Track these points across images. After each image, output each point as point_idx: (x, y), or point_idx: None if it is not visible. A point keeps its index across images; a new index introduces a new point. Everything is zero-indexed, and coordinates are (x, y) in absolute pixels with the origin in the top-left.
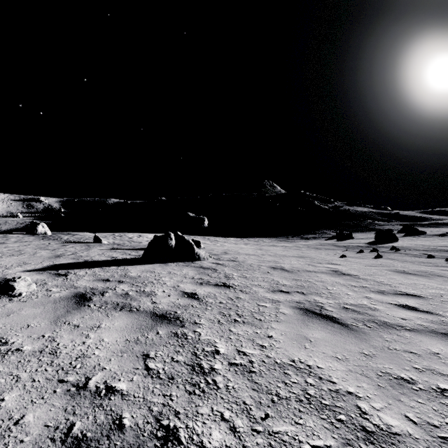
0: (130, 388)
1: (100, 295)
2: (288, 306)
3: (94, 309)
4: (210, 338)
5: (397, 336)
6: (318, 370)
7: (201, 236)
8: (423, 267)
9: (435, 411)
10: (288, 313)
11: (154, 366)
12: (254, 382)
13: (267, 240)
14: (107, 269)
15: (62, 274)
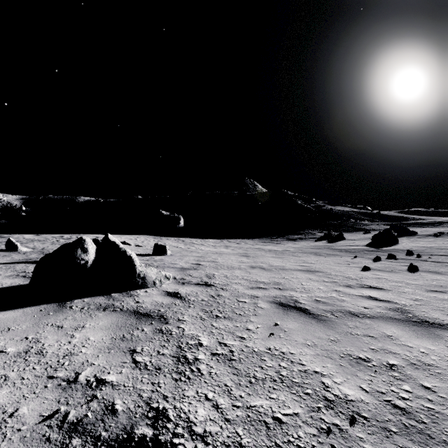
0: None
1: None
2: None
3: None
4: None
5: None
6: None
7: (175, 238)
8: None
9: None
10: None
11: None
12: None
13: (250, 241)
14: None
15: None
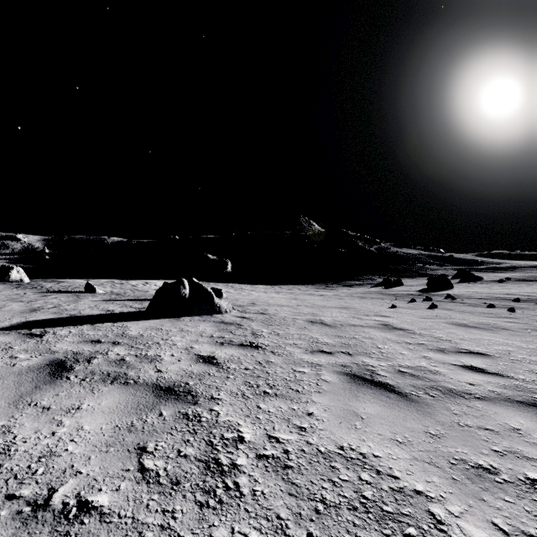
0: (114, 503)
1: (85, 362)
2: (332, 371)
3: (74, 382)
4: (231, 419)
5: (467, 407)
6: (375, 460)
7: (224, 284)
8: (485, 318)
9: (528, 513)
10: (332, 381)
11: (152, 465)
12: (291, 483)
13: (303, 288)
14: (99, 327)
15: (36, 334)
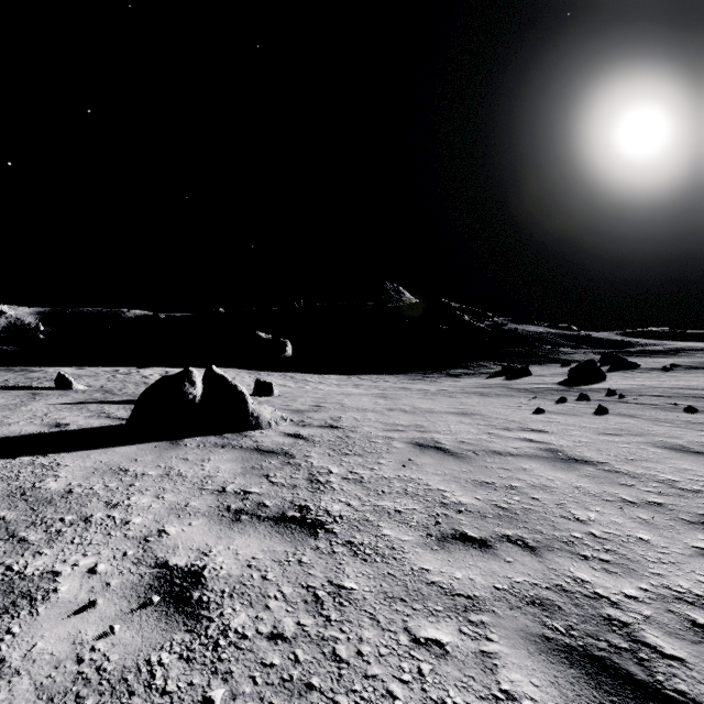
0: None
1: None
2: (518, 635)
3: None
4: None
5: None
6: None
7: (280, 373)
8: None
9: None
10: None
11: None
12: None
13: (392, 378)
14: None
15: None
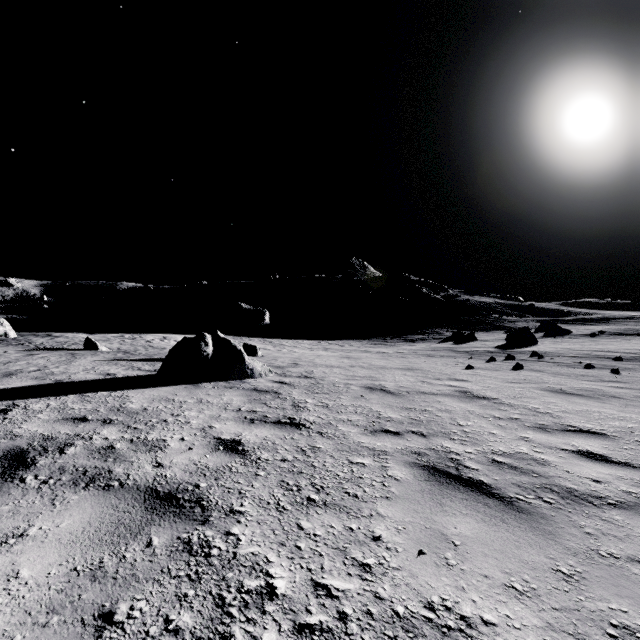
0: None
1: (56, 451)
2: (402, 462)
3: (30, 486)
4: (258, 551)
5: (601, 521)
6: (487, 632)
7: (260, 339)
8: (585, 382)
9: None
10: (404, 479)
11: None
12: None
13: (357, 343)
14: (90, 398)
15: (0, 408)
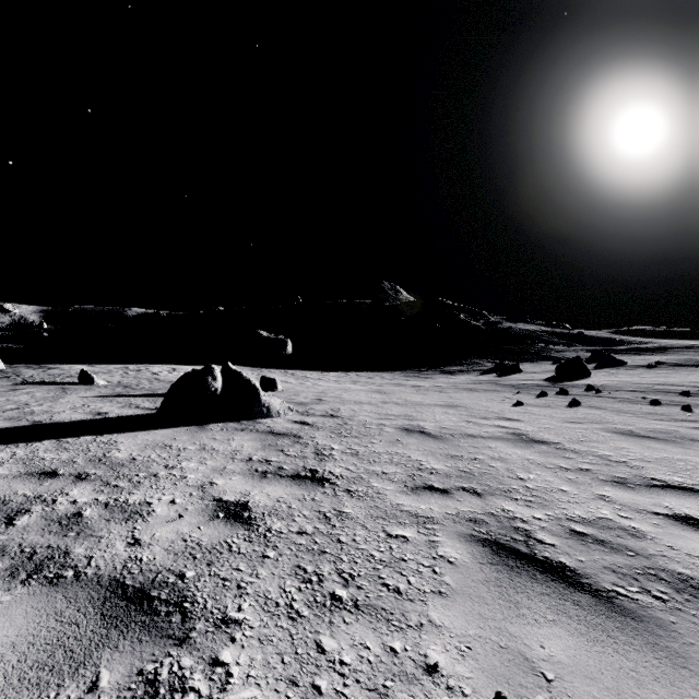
0: None
1: (3, 522)
2: (455, 534)
3: None
4: (255, 697)
5: None
6: None
7: (281, 370)
8: (656, 422)
9: None
10: (461, 561)
11: None
12: None
13: (388, 375)
14: (68, 444)
15: None
